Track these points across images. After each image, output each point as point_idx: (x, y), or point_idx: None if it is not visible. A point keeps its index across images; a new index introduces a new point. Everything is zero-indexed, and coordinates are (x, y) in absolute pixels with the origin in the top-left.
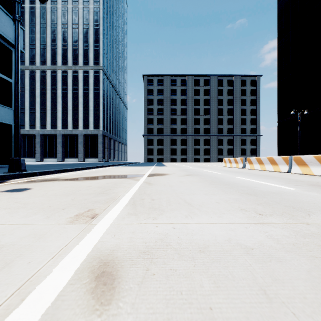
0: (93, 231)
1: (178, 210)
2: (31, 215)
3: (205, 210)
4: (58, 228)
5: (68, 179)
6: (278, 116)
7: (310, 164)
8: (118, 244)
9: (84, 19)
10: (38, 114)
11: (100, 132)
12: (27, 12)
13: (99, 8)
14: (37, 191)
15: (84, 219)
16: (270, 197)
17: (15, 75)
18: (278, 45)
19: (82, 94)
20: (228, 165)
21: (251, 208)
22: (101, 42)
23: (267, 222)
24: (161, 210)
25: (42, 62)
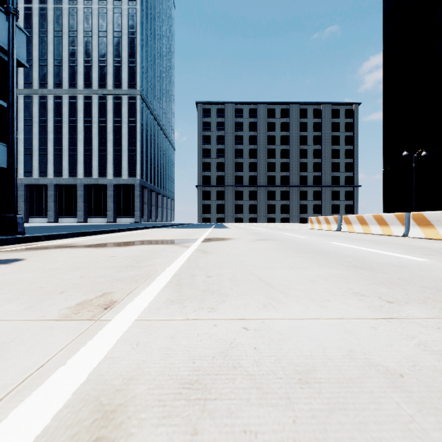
0: (99, 336)
1: (250, 294)
2: (3, 303)
3: (295, 294)
4: (40, 330)
5: (86, 245)
6: (384, 159)
7: (437, 224)
8: (140, 363)
9: (114, 24)
10: (51, 156)
11: (136, 182)
12: (36, 15)
13: (135, 9)
14: (32, 264)
15: (89, 312)
16: (393, 272)
17: (8, 94)
18: (384, 61)
19: (111, 129)
20: (316, 227)
21: (369, 291)
22: (138, 57)
23: (406, 316)
24: (223, 294)
25: (56, 85)
